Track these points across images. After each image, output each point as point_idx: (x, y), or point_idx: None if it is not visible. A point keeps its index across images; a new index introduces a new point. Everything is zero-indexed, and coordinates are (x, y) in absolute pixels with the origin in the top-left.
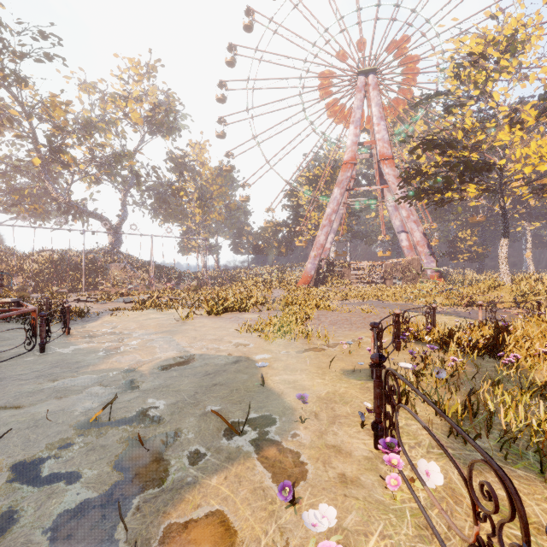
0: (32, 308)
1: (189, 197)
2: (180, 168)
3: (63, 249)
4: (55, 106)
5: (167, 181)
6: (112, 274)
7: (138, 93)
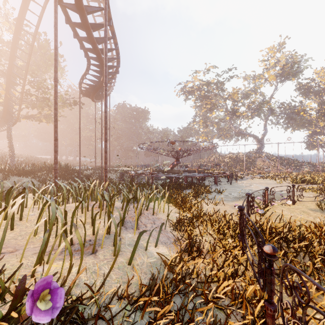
0: (228, 174)
1: (309, 113)
2: (305, 93)
3: (237, 152)
4: (233, 94)
5: (293, 106)
6: (257, 164)
7: (273, 63)
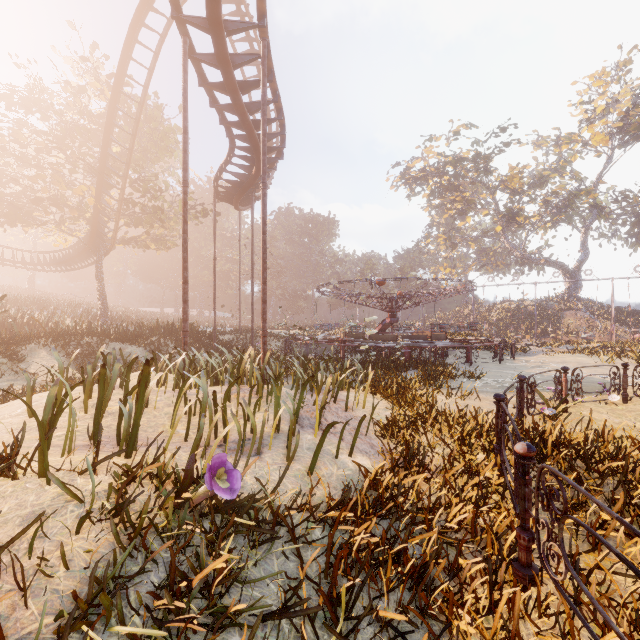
0: (495, 343)
1: None
2: None
3: (519, 300)
4: (511, 179)
5: None
6: (566, 323)
7: (603, 107)
